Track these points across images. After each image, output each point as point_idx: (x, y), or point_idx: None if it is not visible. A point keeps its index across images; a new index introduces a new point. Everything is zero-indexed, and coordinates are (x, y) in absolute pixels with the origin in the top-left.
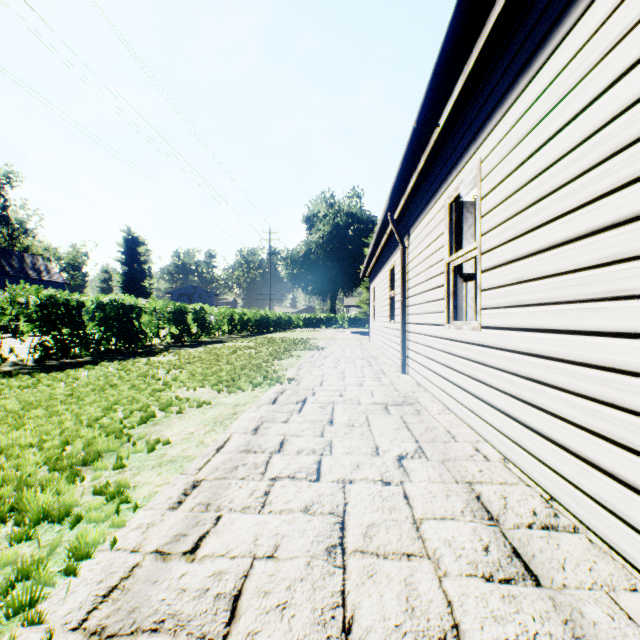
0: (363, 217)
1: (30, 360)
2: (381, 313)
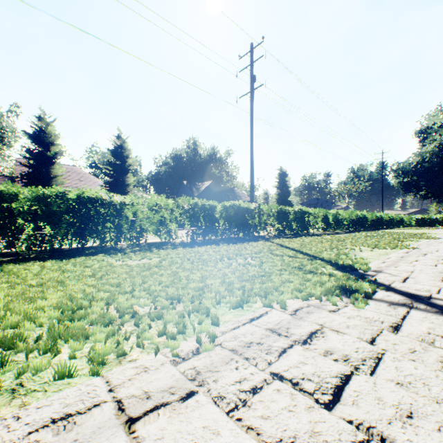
0: None
1: (272, 235)
2: None
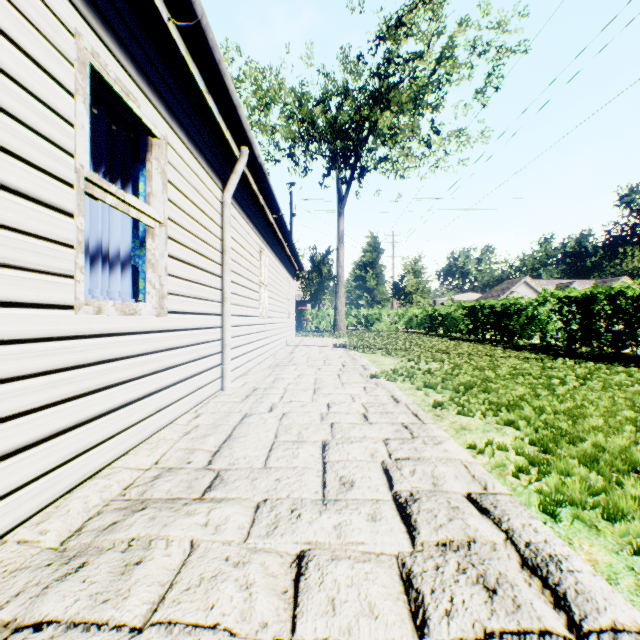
0: None
1: None
2: None
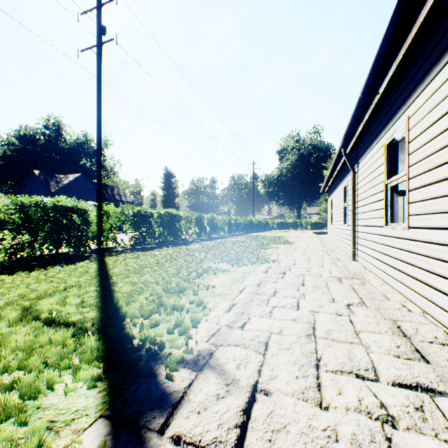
0: (322, 147)
1: (128, 245)
2: (336, 218)
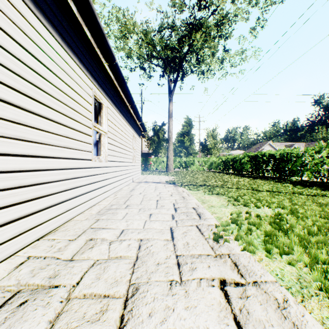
0: None
1: None
2: None
